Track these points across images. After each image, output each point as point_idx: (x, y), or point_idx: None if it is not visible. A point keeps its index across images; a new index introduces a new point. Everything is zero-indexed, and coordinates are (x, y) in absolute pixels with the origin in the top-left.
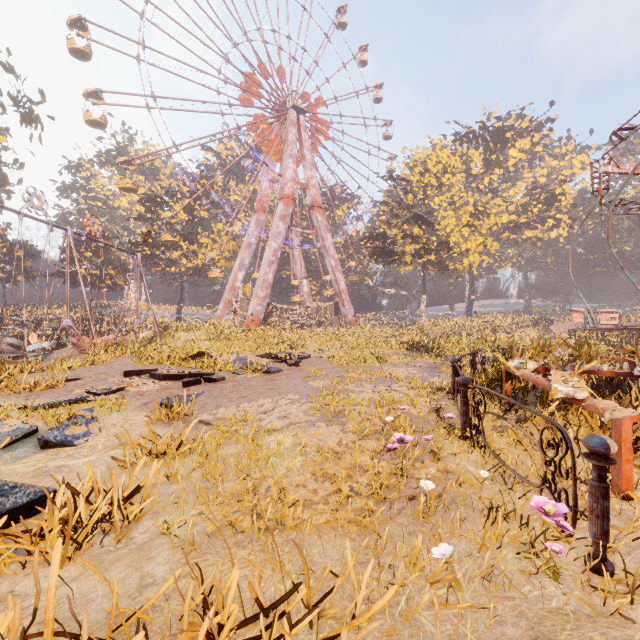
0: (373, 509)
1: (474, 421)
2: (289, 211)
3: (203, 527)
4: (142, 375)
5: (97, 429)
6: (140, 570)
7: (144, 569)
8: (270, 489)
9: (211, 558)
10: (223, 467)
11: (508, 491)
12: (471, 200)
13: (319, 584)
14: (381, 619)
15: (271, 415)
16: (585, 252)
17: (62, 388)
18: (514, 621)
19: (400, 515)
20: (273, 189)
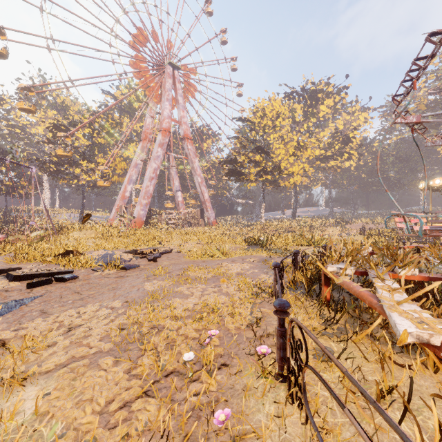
0: None
1: None
2: (166, 140)
3: None
4: (0, 274)
5: None
6: None
7: None
8: None
9: None
10: None
11: None
12: (295, 137)
13: None
14: None
15: (73, 334)
16: (367, 177)
17: None
18: None
19: None
20: (155, 124)
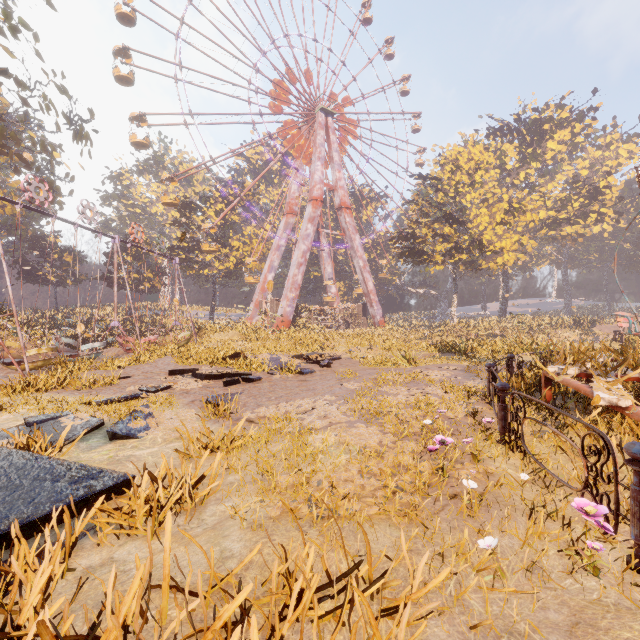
0: (418, 504)
1: (512, 426)
2: (317, 213)
3: (265, 513)
4: (185, 374)
5: (155, 424)
6: (219, 545)
7: (222, 545)
8: (321, 482)
9: (278, 539)
10: (274, 462)
11: (549, 494)
12: (505, 197)
13: (377, 564)
14: (433, 598)
15: (311, 415)
16: (633, 248)
17: (116, 385)
18: (556, 608)
19: (444, 511)
20: (302, 192)
